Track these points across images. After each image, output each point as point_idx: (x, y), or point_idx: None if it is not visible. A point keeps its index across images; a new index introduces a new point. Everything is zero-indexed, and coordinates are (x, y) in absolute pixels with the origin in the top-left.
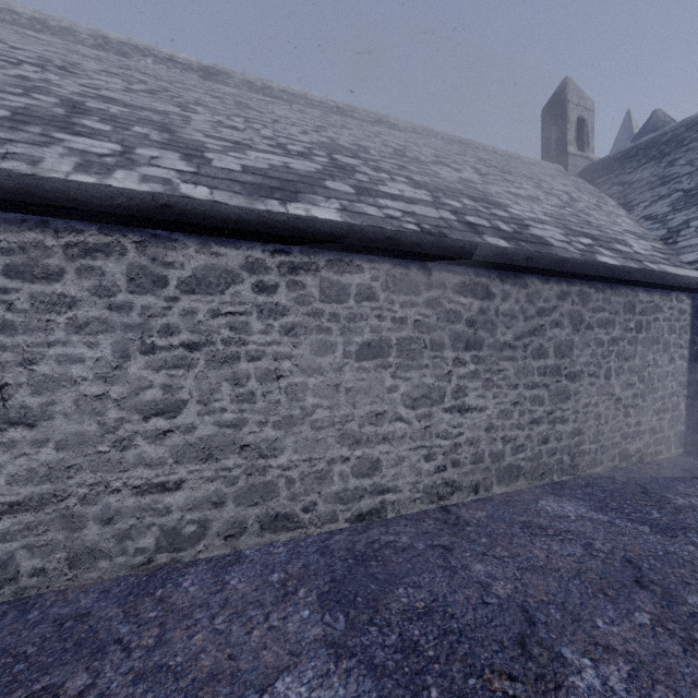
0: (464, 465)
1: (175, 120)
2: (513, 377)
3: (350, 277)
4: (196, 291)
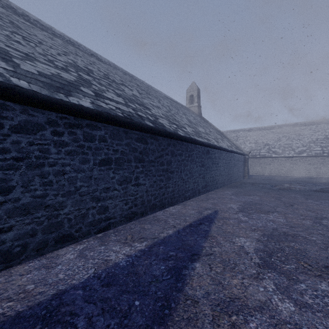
0: (320, 173)
1: (291, 145)
2: (328, 166)
3: (307, 159)
4: (294, 161)
